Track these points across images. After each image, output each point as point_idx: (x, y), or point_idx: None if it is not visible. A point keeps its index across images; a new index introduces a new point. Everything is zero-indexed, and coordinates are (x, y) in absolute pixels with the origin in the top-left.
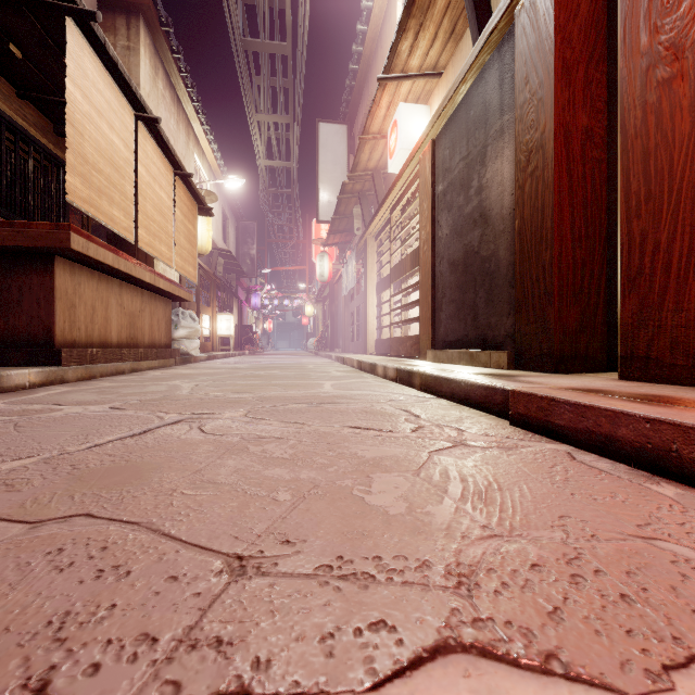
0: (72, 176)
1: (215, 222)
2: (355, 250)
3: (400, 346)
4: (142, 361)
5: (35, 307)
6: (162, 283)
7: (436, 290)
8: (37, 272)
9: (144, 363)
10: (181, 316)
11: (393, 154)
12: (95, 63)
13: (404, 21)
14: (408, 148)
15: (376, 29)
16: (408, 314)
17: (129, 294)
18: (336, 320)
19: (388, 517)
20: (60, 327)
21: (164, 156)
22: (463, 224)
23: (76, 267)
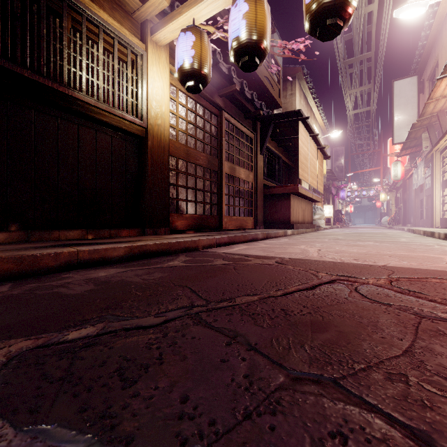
0: (299, 169)
1: None
2: (423, 160)
3: None
4: (307, 229)
5: (285, 211)
6: (313, 197)
7: None
8: (285, 199)
9: (307, 229)
10: (316, 209)
11: None
12: (302, 128)
13: None
14: None
15: (440, 19)
16: None
17: (303, 203)
18: (407, 205)
19: (418, 251)
20: (291, 217)
21: (315, 144)
22: None
23: (293, 196)
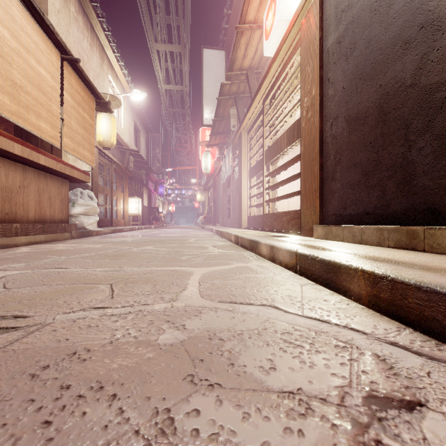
0: None
1: (128, 130)
2: (231, 144)
3: (274, 222)
4: (19, 236)
5: None
6: (43, 160)
7: (324, 158)
8: None
9: (23, 238)
10: (80, 195)
11: (270, 32)
12: None
13: None
14: (287, 19)
15: None
16: (275, 195)
17: (2, 168)
18: (216, 203)
19: None
20: None
21: (45, 35)
22: (376, 60)
23: None
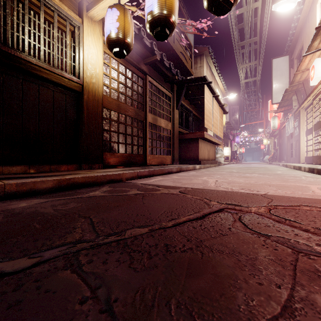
0: (205, 120)
1: None
2: (293, 115)
3: (317, 160)
4: (211, 164)
5: (194, 151)
6: (216, 141)
7: None
8: (195, 143)
9: (211, 165)
10: (218, 150)
11: (312, 79)
12: (207, 90)
13: (314, 38)
14: (320, 76)
15: (305, 14)
16: None
17: (208, 145)
18: (282, 147)
19: (290, 181)
20: (199, 155)
21: (216, 102)
22: None
23: (201, 140)
